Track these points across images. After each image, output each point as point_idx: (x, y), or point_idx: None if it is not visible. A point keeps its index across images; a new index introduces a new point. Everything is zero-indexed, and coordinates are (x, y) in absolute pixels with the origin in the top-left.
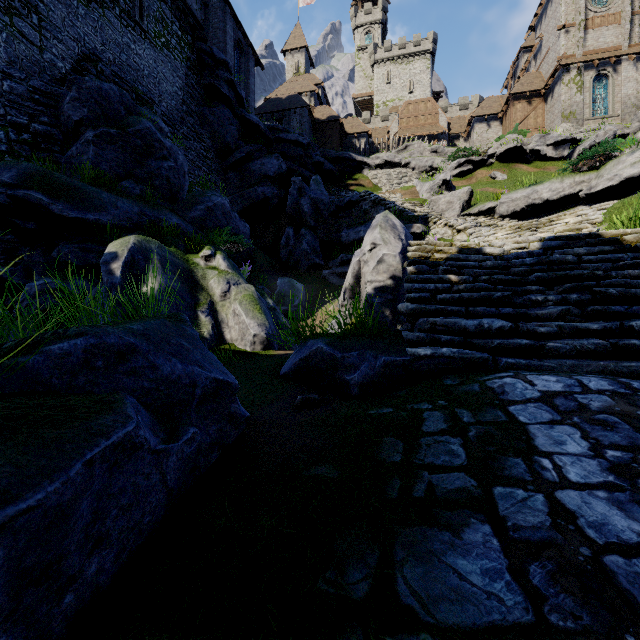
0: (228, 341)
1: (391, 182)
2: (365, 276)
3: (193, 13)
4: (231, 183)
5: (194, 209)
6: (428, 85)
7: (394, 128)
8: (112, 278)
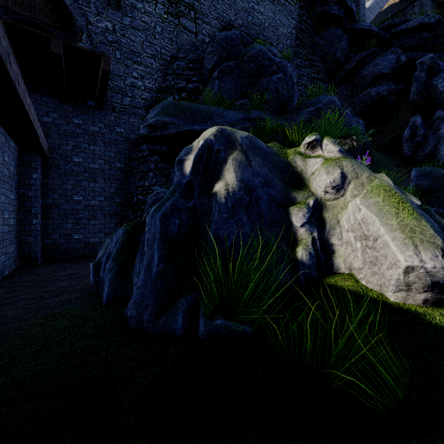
0: (341, 268)
1: None
2: None
3: None
4: (340, 96)
5: (301, 113)
6: None
7: None
8: (181, 176)
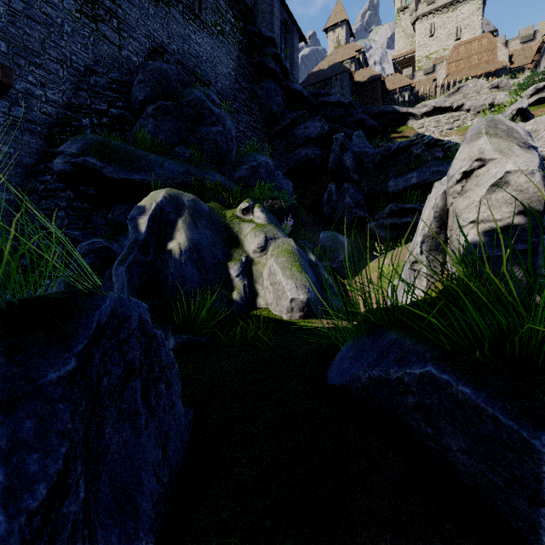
0: (262, 304)
1: (440, 129)
2: (460, 214)
3: (244, 0)
4: (277, 149)
5: (239, 169)
6: (479, 27)
7: (441, 75)
8: (136, 234)
